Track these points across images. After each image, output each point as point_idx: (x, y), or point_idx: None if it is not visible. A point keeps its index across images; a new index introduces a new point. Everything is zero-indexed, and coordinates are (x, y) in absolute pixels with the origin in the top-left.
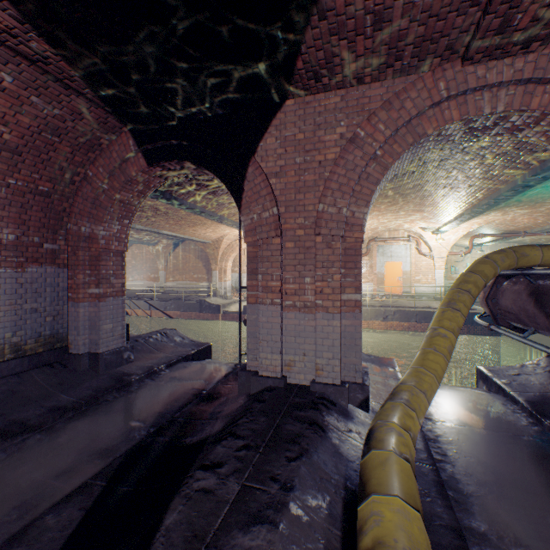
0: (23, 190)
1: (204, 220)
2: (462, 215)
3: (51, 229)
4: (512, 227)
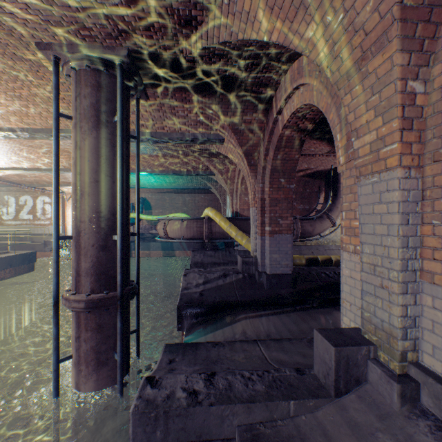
0: None
1: None
2: None
3: None
4: (21, 179)
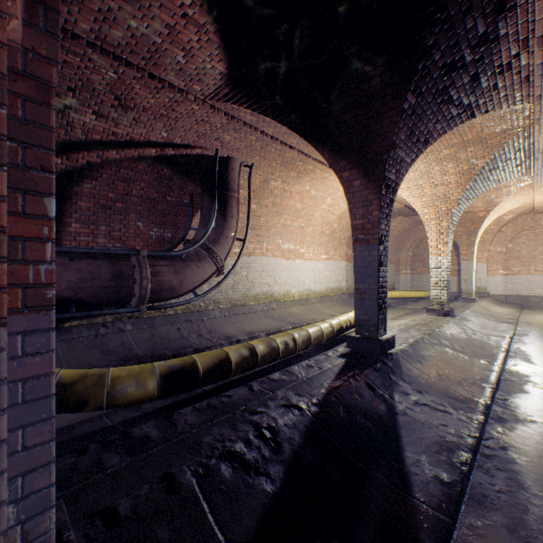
0: None
1: None
2: None
3: None
4: None
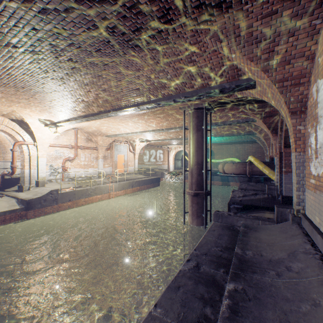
0: None
1: (72, 93)
2: (180, 139)
3: None
4: (153, 143)
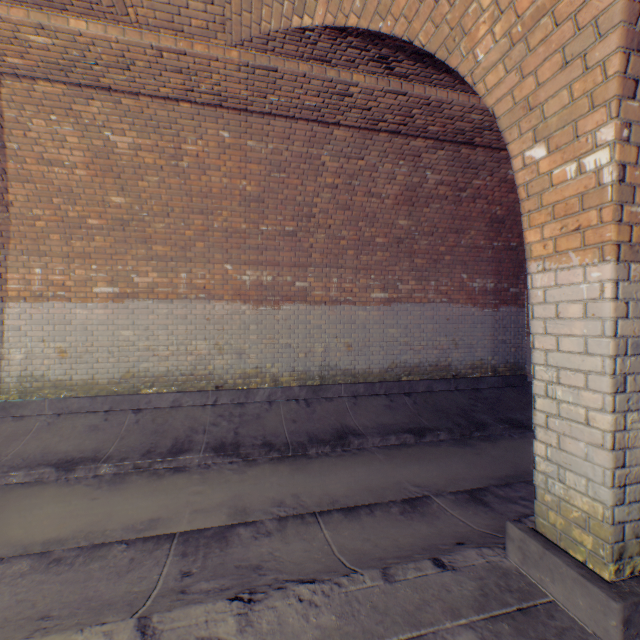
0: (500, 249)
1: None
2: None
3: (513, 276)
4: None
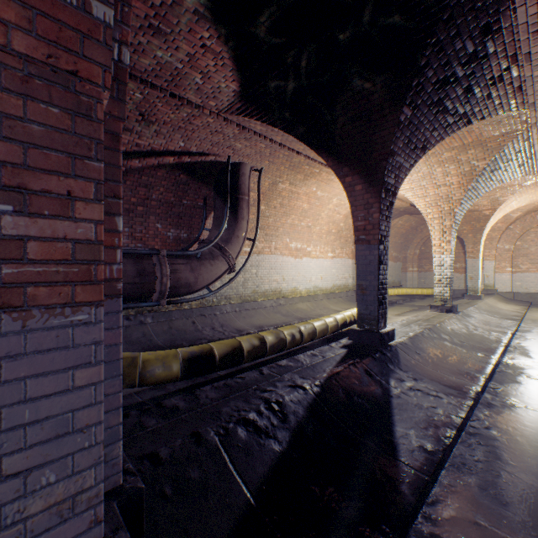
0: None
1: None
2: None
3: None
4: None
